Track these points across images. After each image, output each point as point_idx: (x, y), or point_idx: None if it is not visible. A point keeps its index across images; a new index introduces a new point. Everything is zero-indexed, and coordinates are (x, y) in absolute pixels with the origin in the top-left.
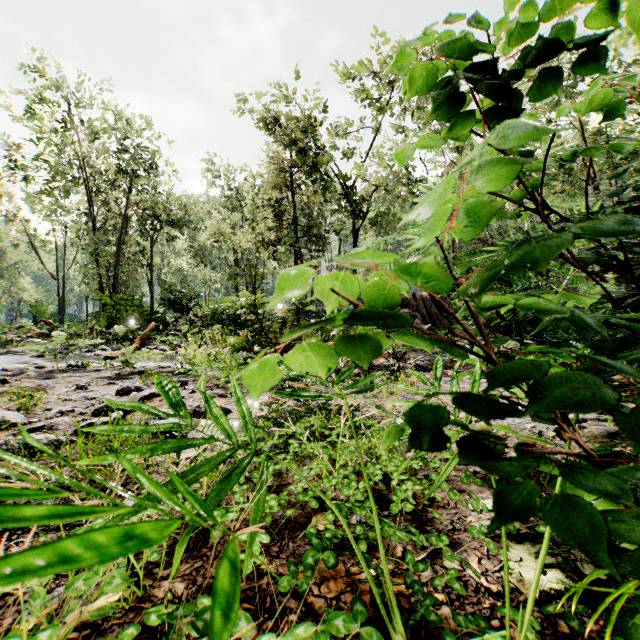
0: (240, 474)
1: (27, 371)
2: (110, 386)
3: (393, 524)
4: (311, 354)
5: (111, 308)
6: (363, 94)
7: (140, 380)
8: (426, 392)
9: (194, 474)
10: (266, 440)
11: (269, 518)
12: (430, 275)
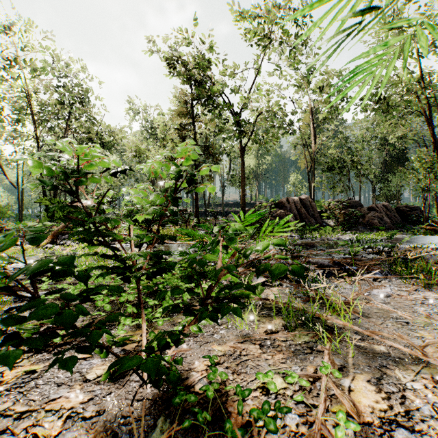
0: None
1: None
2: None
3: None
4: None
5: None
6: (250, 31)
7: None
8: None
9: None
10: None
11: None
12: None
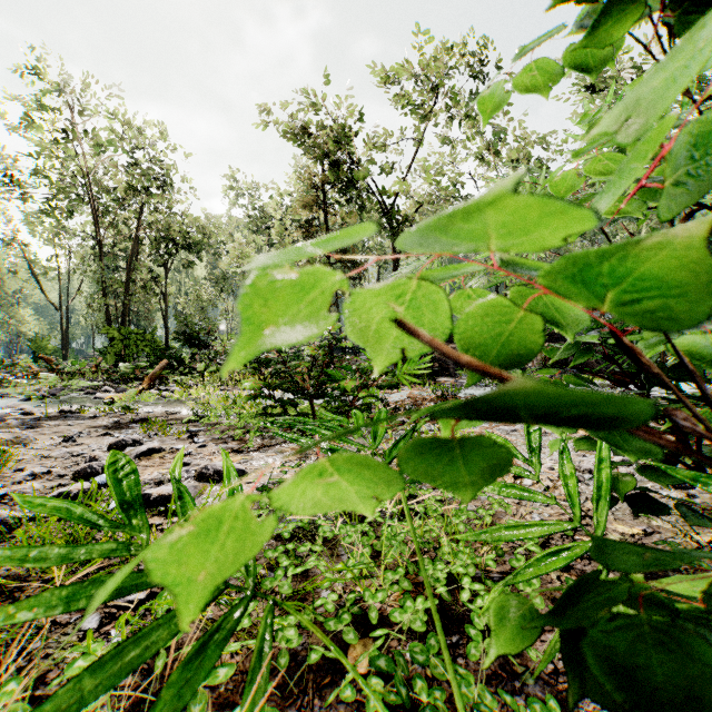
0: (222, 644)
1: (10, 418)
2: (104, 438)
3: (472, 677)
4: (350, 475)
5: (119, 343)
6: (405, 99)
7: (142, 430)
8: (517, 471)
9: (138, 648)
10: (287, 520)
11: (285, 658)
12: (685, 270)
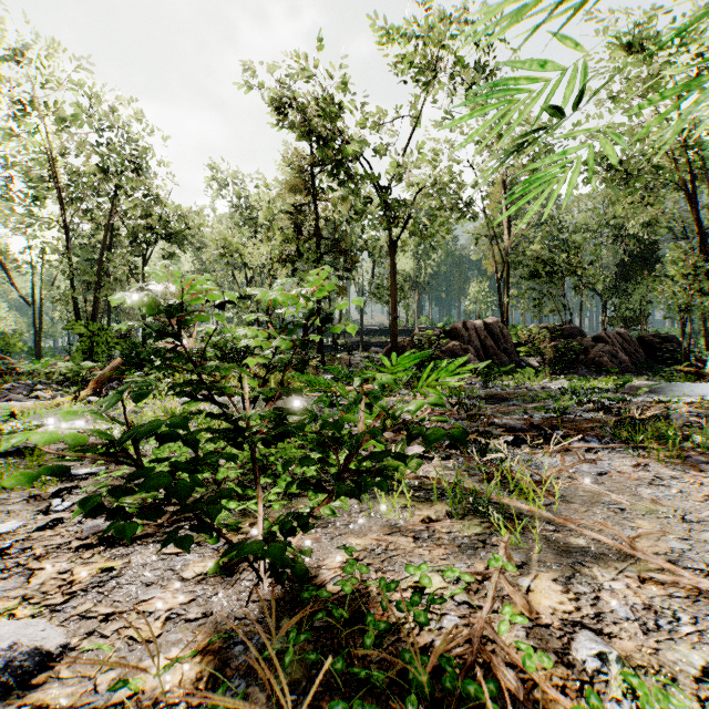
0: None
1: None
2: None
3: None
4: None
5: (87, 340)
6: (405, 59)
7: None
8: None
9: None
10: None
11: None
12: None
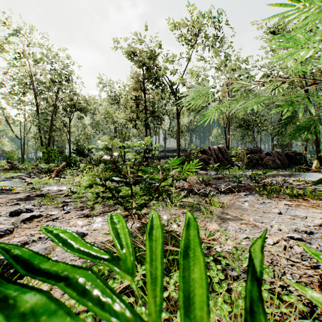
0: None
1: None
2: (14, 206)
3: None
4: None
5: (46, 154)
6: (183, 36)
7: (39, 201)
8: None
9: None
10: None
11: None
12: None
